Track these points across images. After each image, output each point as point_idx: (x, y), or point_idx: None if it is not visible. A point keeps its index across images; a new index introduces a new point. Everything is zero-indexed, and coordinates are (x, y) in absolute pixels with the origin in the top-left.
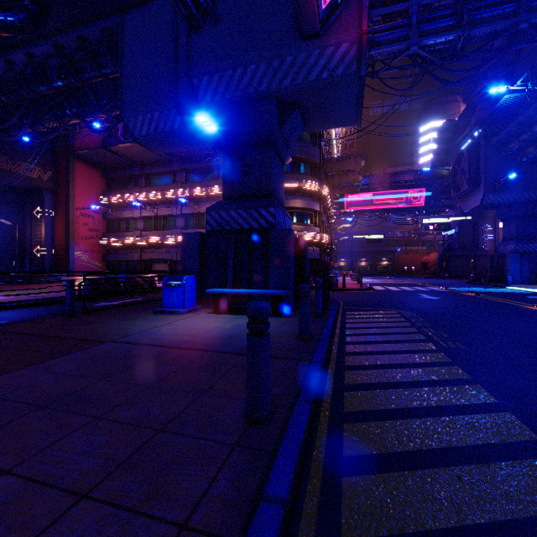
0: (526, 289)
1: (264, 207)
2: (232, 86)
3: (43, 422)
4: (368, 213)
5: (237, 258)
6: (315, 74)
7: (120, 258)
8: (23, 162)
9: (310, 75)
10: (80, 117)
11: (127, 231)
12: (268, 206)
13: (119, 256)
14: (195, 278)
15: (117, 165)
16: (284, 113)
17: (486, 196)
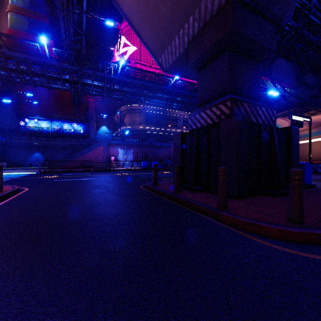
0: (15, 173)
1: None
2: None
3: None
4: None
5: None
6: None
7: None
8: None
9: None
10: None
11: None
12: None
13: None
14: None
15: None
16: None
17: None
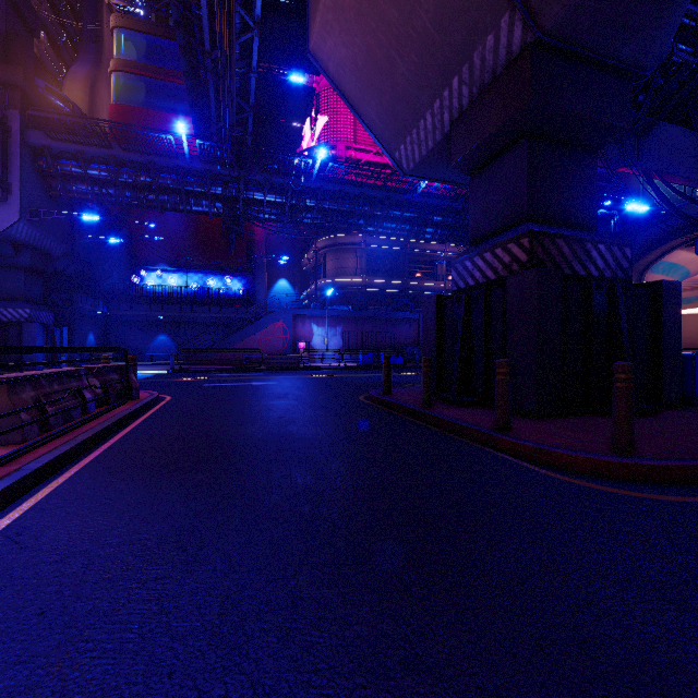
0: None
1: None
2: None
3: None
4: None
5: None
6: None
7: None
8: None
9: None
10: None
11: None
12: None
13: None
14: None
15: None
16: None
17: (18, 222)
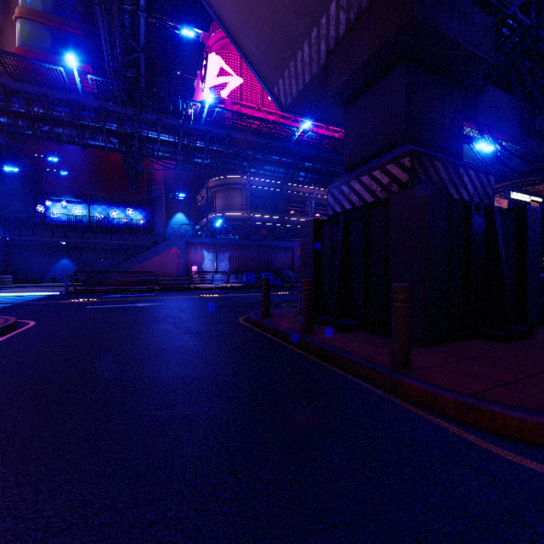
0: (24, 294)
1: None
2: None
3: None
4: None
5: None
6: None
7: None
8: None
9: None
10: None
11: None
12: None
13: None
14: None
15: None
16: None
17: None
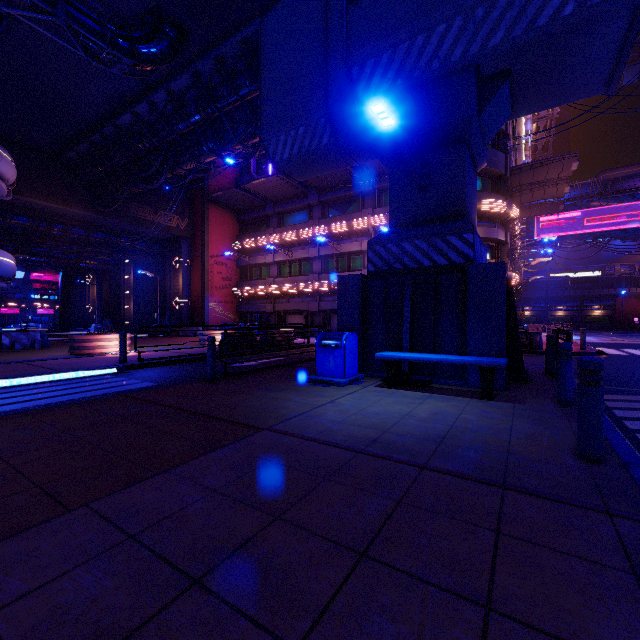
0: None
1: (456, 233)
2: (406, 66)
3: (200, 639)
4: (574, 241)
5: (414, 309)
6: (549, 12)
7: (253, 309)
8: (164, 211)
9: (539, 16)
10: (216, 153)
11: (259, 278)
12: (461, 232)
13: (252, 307)
14: (356, 336)
15: (249, 206)
16: (484, 92)
17: None
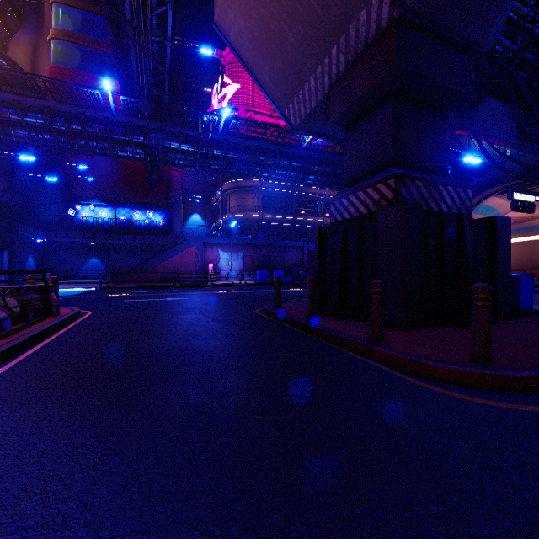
0: (66, 289)
1: None
2: None
3: None
4: None
5: None
6: None
7: None
8: None
9: None
10: None
11: None
12: None
13: None
14: None
15: None
16: None
17: None
